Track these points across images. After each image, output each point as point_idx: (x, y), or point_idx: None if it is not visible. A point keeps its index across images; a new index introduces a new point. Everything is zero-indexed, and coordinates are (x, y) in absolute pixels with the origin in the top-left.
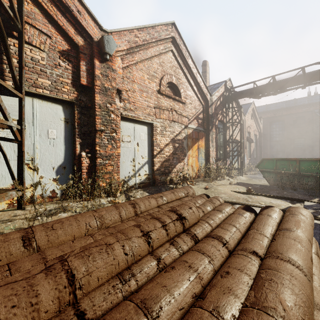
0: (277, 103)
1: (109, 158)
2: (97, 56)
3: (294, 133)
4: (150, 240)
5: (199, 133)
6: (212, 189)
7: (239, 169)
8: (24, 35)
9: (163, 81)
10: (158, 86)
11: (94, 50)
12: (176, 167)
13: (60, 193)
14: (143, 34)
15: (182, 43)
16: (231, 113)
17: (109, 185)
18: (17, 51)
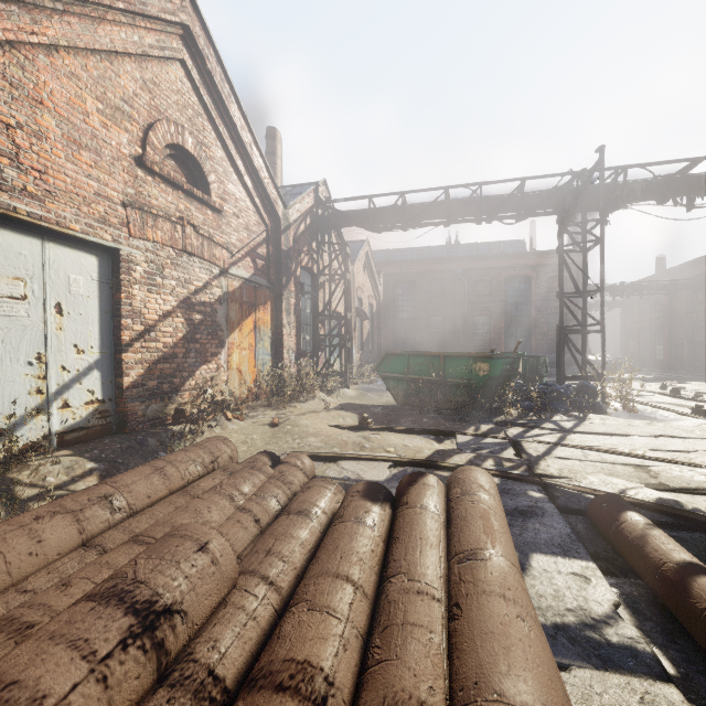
0: (405, 249)
1: None
2: None
3: (430, 307)
4: None
5: (259, 292)
6: (287, 425)
7: (344, 374)
8: None
9: (156, 135)
10: (137, 146)
11: None
12: (197, 376)
13: None
14: None
15: (214, 54)
16: (327, 255)
17: None
18: None
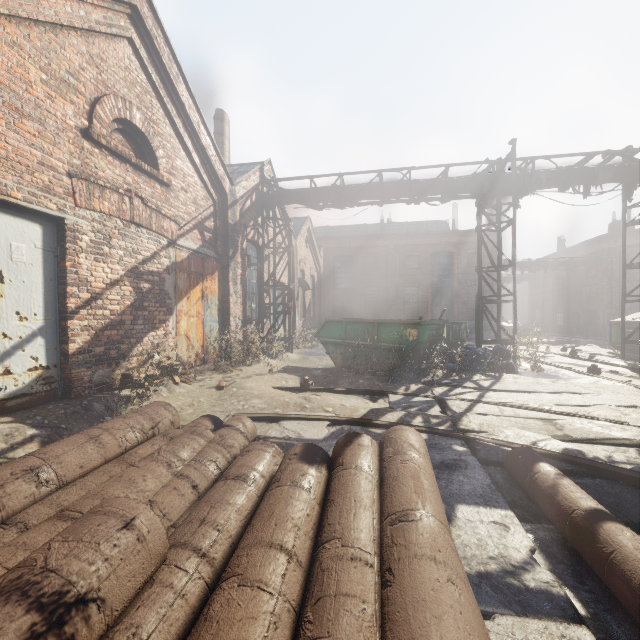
0: (343, 226)
1: None
2: None
3: (365, 279)
4: None
5: (206, 262)
6: (233, 388)
7: (287, 339)
8: None
9: (103, 109)
10: (83, 118)
11: None
12: (145, 342)
13: None
14: None
15: (162, 35)
16: (272, 230)
17: None
18: None
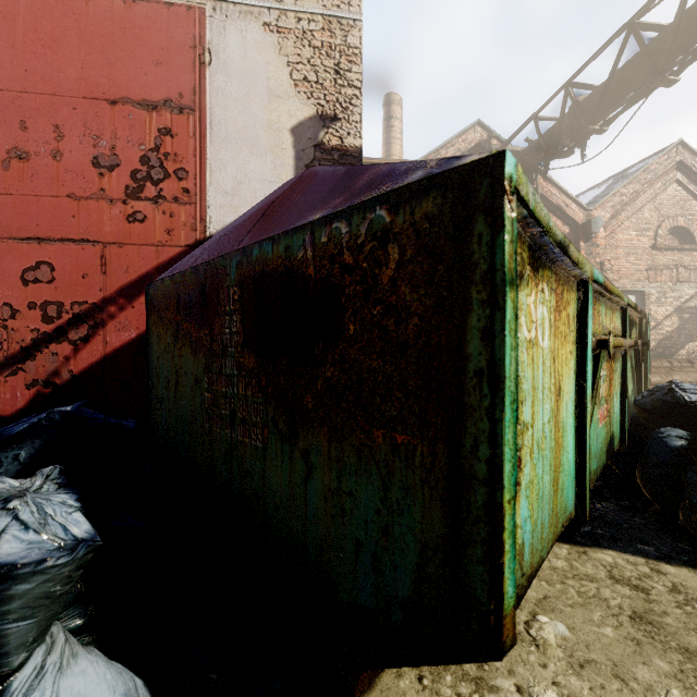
0: None
1: None
2: (581, 238)
3: None
4: (671, 364)
5: None
6: None
7: None
8: None
9: (661, 230)
10: (652, 240)
11: (579, 234)
12: (685, 349)
13: None
14: (630, 187)
15: None
16: None
17: None
18: None
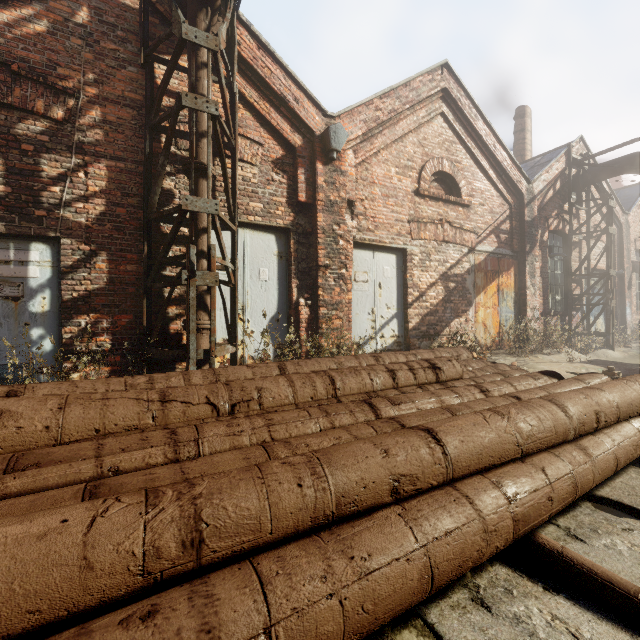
0: None
1: (336, 308)
2: (319, 157)
3: None
4: (395, 377)
5: (502, 261)
6: (524, 367)
7: (605, 334)
8: (237, 153)
9: (425, 172)
10: (415, 184)
11: (316, 149)
12: (451, 326)
13: (273, 355)
14: (388, 102)
15: (463, 94)
16: (585, 213)
17: (337, 348)
18: (228, 172)
